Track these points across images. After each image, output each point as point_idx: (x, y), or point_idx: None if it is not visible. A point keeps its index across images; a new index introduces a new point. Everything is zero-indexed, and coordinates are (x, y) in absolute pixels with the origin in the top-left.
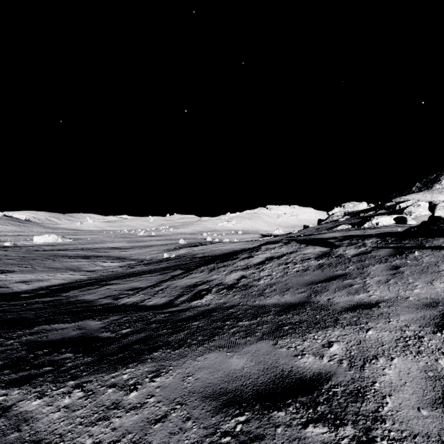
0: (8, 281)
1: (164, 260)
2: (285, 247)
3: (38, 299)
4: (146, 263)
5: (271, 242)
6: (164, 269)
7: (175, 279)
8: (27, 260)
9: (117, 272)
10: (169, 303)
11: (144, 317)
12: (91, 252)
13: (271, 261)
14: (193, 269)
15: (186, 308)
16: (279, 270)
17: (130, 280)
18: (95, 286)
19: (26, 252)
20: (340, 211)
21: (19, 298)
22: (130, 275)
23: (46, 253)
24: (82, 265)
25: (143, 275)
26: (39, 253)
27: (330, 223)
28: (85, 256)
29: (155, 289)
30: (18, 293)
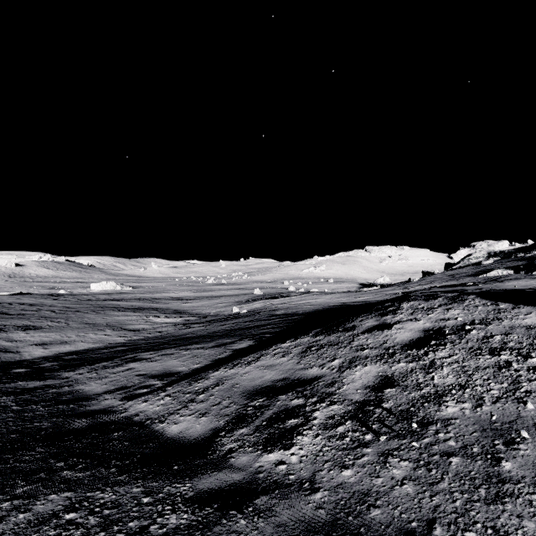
0: (24, 342)
1: (231, 317)
2: (458, 307)
3: (21, 382)
4: (208, 321)
5: (418, 296)
6: (225, 334)
7: (235, 365)
8: (67, 312)
9: (165, 334)
10: (210, 442)
11: (119, 520)
12: (147, 303)
13: (445, 342)
14: (269, 340)
15: (245, 482)
16: (488, 373)
17: (169, 354)
18: (115, 362)
19: (75, 302)
20: (482, 250)
21: (3, 377)
22: (175, 342)
23: (97, 303)
24: (129, 320)
25: (191, 344)
26: (89, 303)
27: (469, 268)
28: (139, 308)
29: (193, 386)
30: (17, 365)
